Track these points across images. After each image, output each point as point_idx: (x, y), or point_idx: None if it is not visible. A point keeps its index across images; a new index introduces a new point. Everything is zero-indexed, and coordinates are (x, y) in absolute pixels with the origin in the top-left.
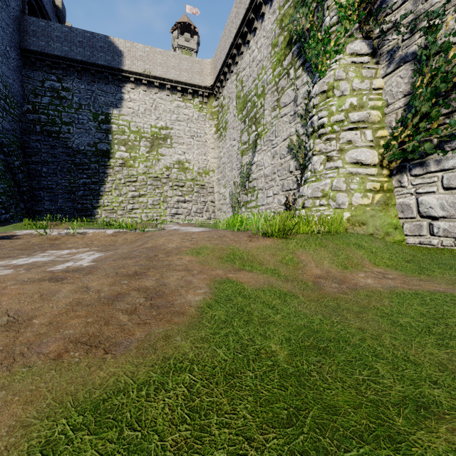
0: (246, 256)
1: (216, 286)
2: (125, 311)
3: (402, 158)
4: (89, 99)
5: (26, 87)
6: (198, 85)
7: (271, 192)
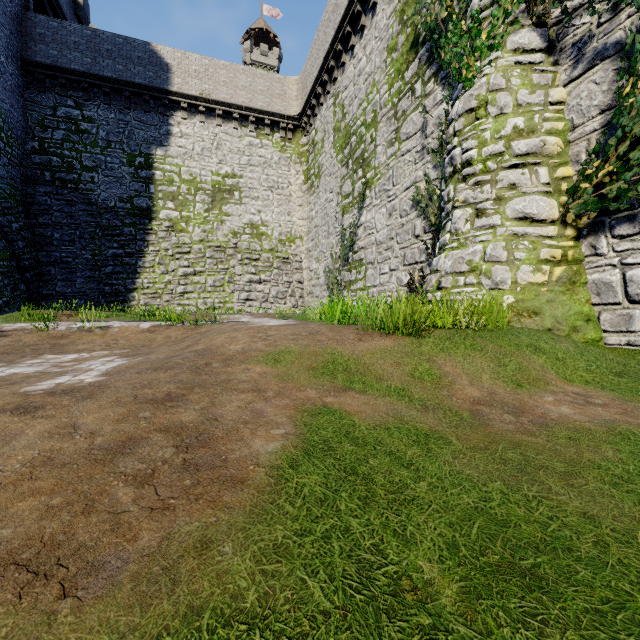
0: (353, 365)
1: (305, 420)
2: (133, 477)
3: (598, 210)
4: (121, 133)
5: (31, 116)
6: (279, 113)
7: (386, 267)
